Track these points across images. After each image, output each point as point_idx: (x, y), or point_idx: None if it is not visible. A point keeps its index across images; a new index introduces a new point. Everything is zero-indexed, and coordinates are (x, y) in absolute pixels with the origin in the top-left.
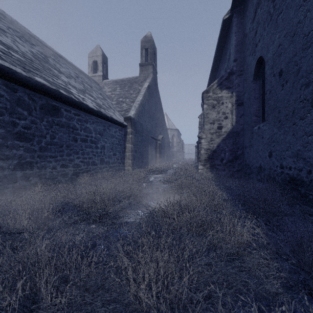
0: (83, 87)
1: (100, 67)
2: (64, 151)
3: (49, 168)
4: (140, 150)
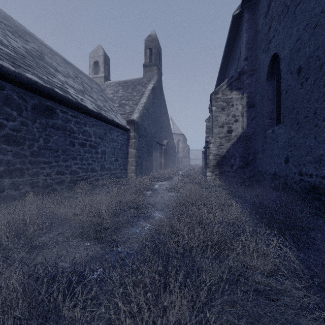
0: (82, 88)
1: (102, 68)
2: (59, 156)
3: (42, 175)
4: (143, 155)
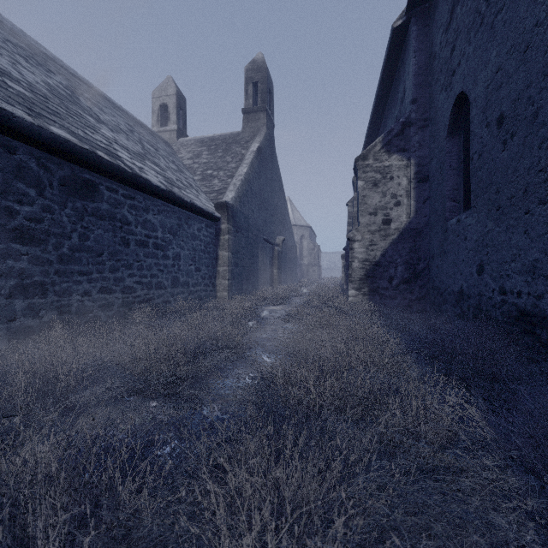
0: (141, 149)
1: (174, 116)
2: (105, 263)
3: (76, 294)
4: (243, 262)
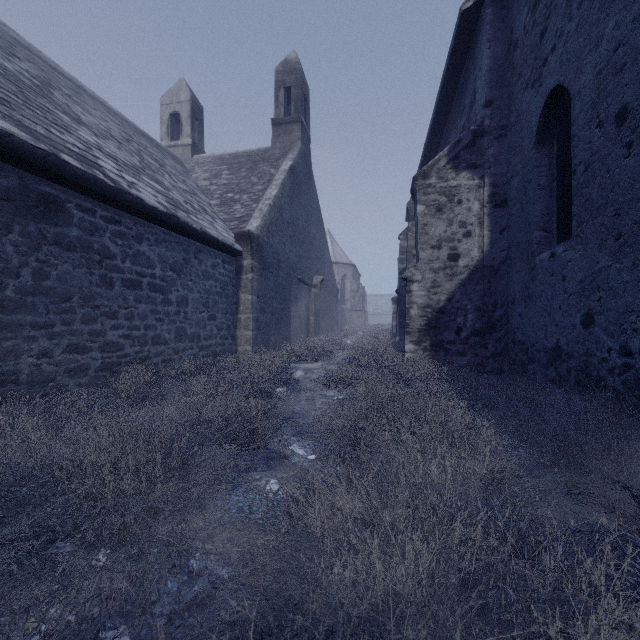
0: (138, 162)
1: (188, 127)
2: (75, 311)
3: (28, 355)
4: (272, 308)
